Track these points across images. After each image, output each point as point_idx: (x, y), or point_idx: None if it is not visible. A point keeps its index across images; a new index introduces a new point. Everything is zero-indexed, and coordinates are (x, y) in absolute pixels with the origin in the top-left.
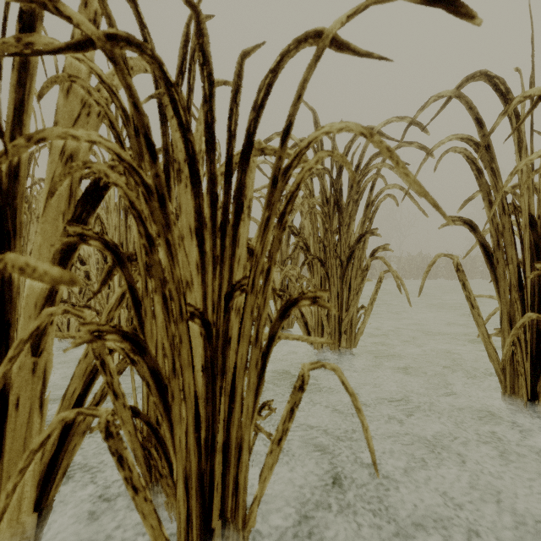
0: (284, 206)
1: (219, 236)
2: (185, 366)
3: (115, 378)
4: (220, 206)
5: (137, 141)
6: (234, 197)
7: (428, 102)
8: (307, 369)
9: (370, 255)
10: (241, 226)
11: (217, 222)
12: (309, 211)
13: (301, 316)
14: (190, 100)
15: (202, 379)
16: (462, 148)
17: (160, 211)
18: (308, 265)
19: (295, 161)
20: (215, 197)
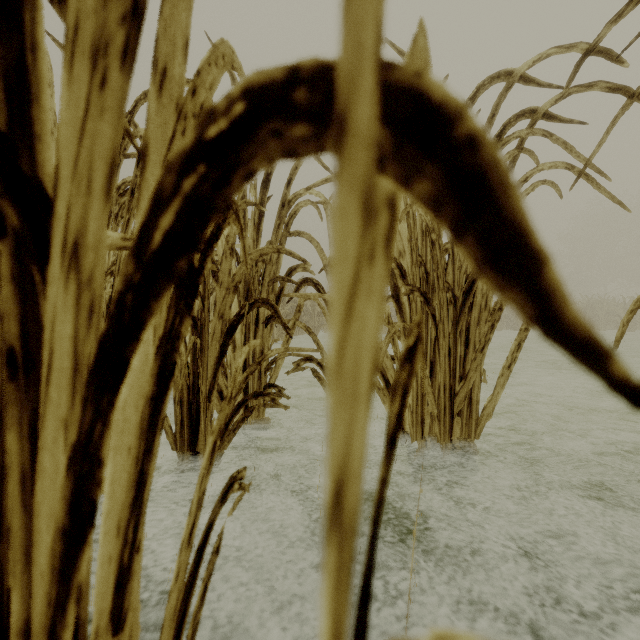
0: None
1: None
2: None
3: None
4: (254, 203)
5: None
6: None
7: (630, 4)
8: None
9: None
10: None
11: None
12: (407, 210)
13: (385, 386)
14: None
15: None
16: None
17: None
18: (396, 304)
19: None
20: None
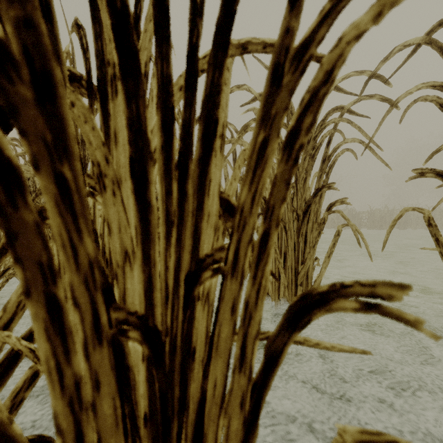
0: (297, 118)
1: (175, 176)
2: (107, 430)
3: (1, 415)
4: None
5: (46, 29)
6: (201, 111)
7: (391, 53)
8: (351, 440)
9: (327, 209)
10: (213, 160)
11: (173, 155)
12: None
13: None
14: (139, 6)
15: (144, 437)
16: (435, 96)
17: (37, 109)
18: None
19: (321, 27)
20: (169, 114)
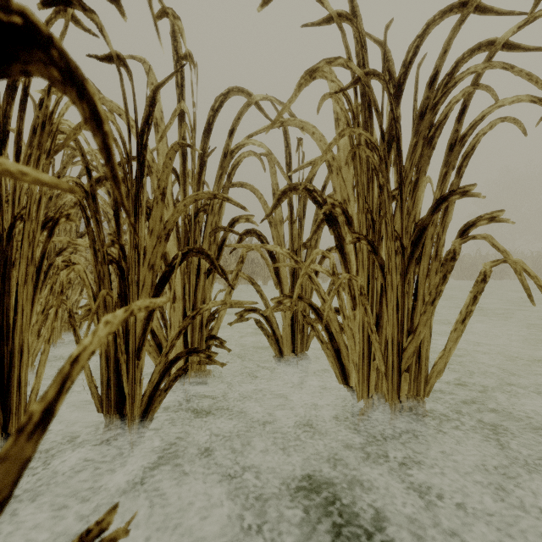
0: None
1: None
2: None
3: None
4: (188, 144)
5: None
6: None
7: None
8: None
9: (459, 234)
10: None
11: None
12: (353, 150)
13: (329, 339)
14: None
15: None
16: None
17: None
18: (340, 254)
19: None
20: None
